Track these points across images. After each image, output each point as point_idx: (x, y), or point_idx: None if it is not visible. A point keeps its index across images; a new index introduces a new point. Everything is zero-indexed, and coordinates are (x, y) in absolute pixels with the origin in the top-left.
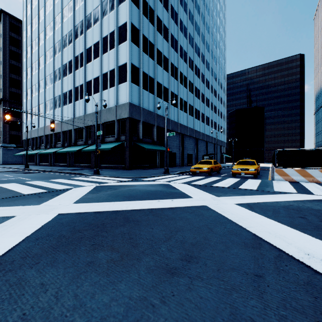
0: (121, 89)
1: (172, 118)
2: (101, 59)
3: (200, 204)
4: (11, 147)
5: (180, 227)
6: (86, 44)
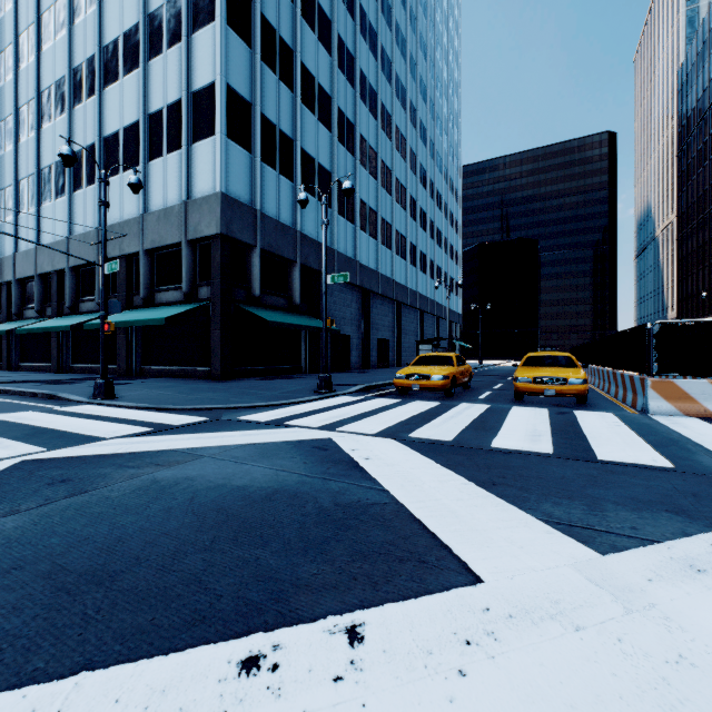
0: (198, 157)
1: (342, 250)
2: (144, 72)
3: None
4: None
5: None
6: (104, 32)
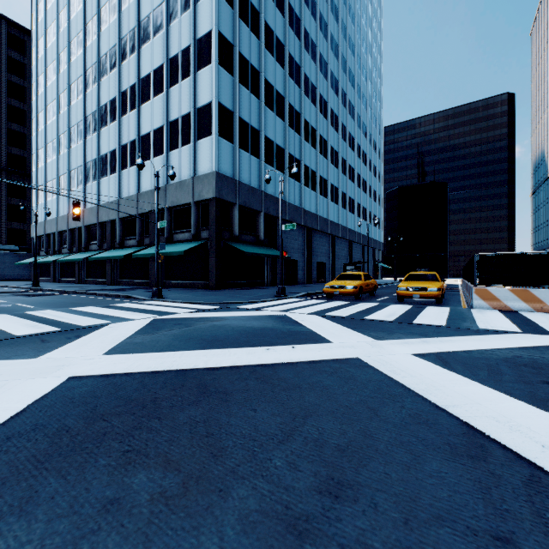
0: (201, 149)
1: (291, 201)
2: (167, 95)
3: (348, 355)
4: (10, 250)
5: (311, 407)
6: (141, 69)
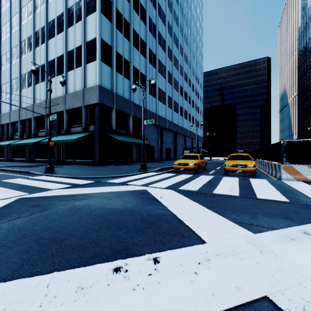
0: (89, 70)
1: (150, 109)
2: (65, 33)
3: (247, 289)
4: None
5: None
6: (48, 16)
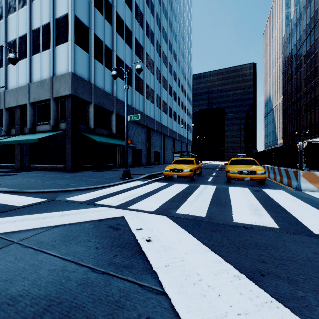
0: (59, 53)
1: (137, 107)
2: (30, 8)
3: None
4: None
5: None
6: None
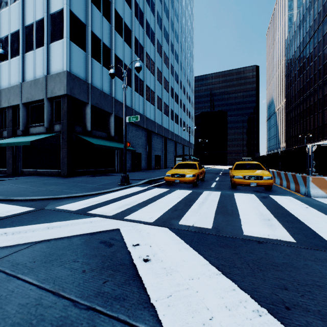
0: (53, 51)
1: (137, 109)
2: (22, 2)
3: None
4: None
5: None
6: None
